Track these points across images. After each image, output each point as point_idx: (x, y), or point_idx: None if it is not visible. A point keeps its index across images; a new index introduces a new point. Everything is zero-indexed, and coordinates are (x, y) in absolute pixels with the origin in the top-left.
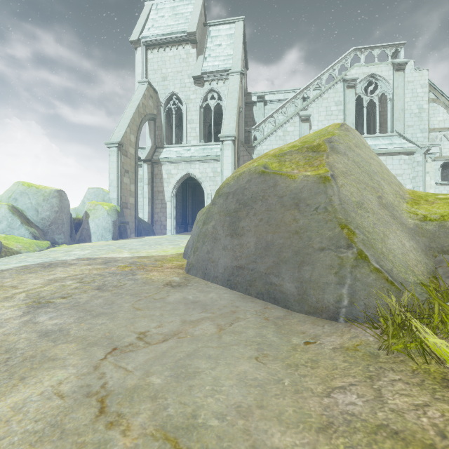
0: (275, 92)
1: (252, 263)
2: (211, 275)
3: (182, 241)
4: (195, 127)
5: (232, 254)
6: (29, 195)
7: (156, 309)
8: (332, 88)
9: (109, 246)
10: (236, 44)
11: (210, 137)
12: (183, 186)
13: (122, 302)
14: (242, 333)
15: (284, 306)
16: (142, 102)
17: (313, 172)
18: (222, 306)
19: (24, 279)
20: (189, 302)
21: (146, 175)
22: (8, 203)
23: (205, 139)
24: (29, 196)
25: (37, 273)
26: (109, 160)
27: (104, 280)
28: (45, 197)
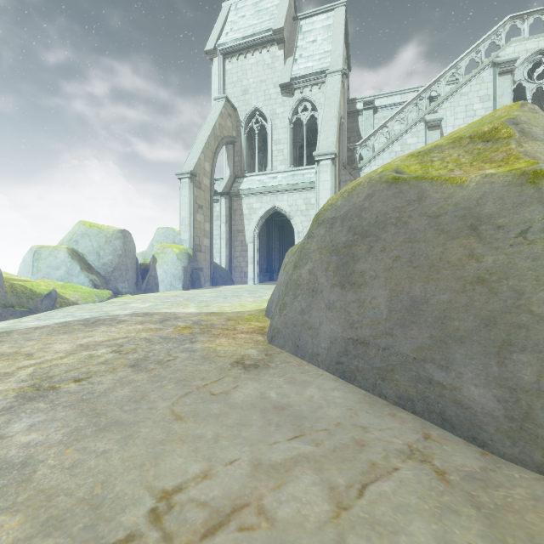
0: (389, 94)
1: (383, 336)
2: (307, 350)
3: (265, 292)
4: (282, 148)
5: (344, 317)
6: (91, 236)
7: (208, 421)
8: (476, 77)
9: (176, 298)
10: (336, 36)
11: (302, 162)
12: (268, 224)
13: (157, 398)
14: (397, 534)
15: (470, 437)
16: (218, 123)
17: (501, 168)
18: (332, 423)
19: (51, 343)
20: (269, 405)
21: (223, 212)
22: (69, 246)
23: (295, 164)
24: (91, 237)
25: (72, 333)
26: (180, 194)
27: (148, 350)
28: (107, 239)
